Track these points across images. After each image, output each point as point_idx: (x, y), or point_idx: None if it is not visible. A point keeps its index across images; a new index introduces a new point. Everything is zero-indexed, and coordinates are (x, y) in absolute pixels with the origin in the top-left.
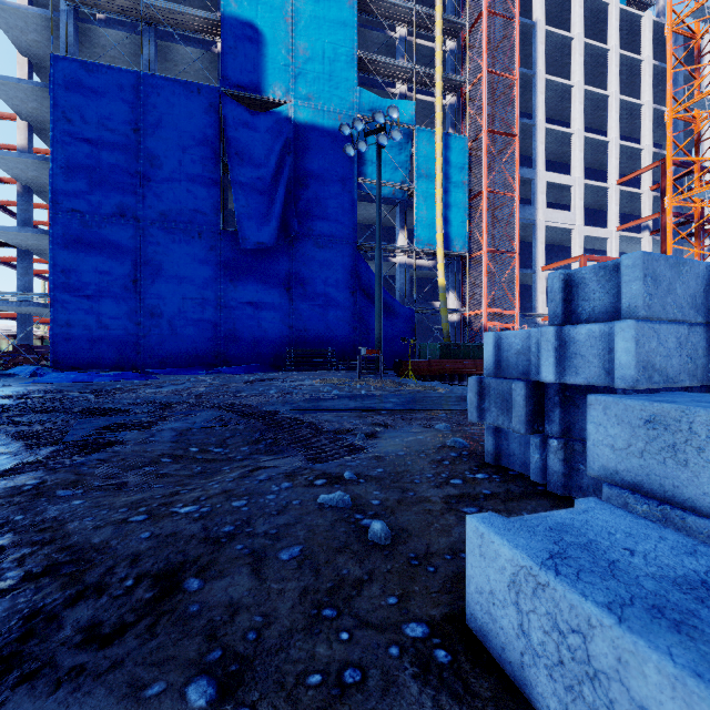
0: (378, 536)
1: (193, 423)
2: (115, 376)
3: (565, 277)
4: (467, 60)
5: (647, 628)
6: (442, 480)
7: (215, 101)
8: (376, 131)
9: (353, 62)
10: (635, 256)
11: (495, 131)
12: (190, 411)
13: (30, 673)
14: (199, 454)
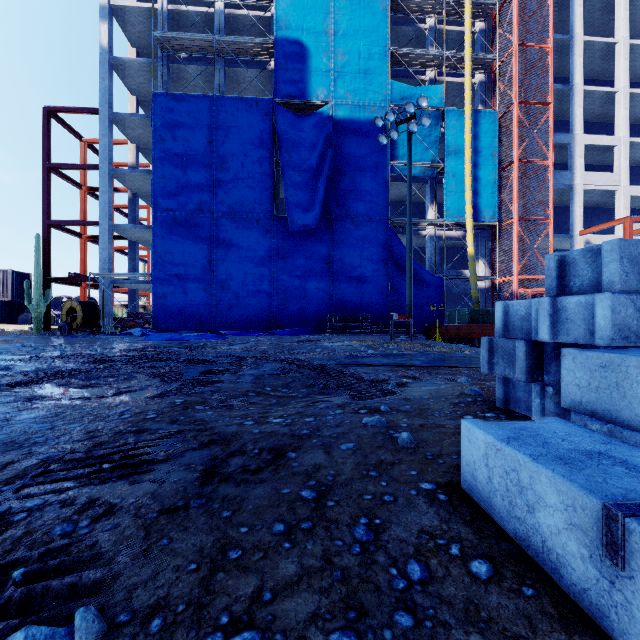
0: (405, 442)
1: (264, 371)
2: (198, 336)
3: (559, 258)
4: (497, 37)
5: (547, 463)
6: (456, 416)
7: (270, 110)
8: (407, 120)
9: (385, 59)
10: (612, 243)
11: (526, 102)
12: (259, 362)
13: (224, 479)
14: (272, 392)
